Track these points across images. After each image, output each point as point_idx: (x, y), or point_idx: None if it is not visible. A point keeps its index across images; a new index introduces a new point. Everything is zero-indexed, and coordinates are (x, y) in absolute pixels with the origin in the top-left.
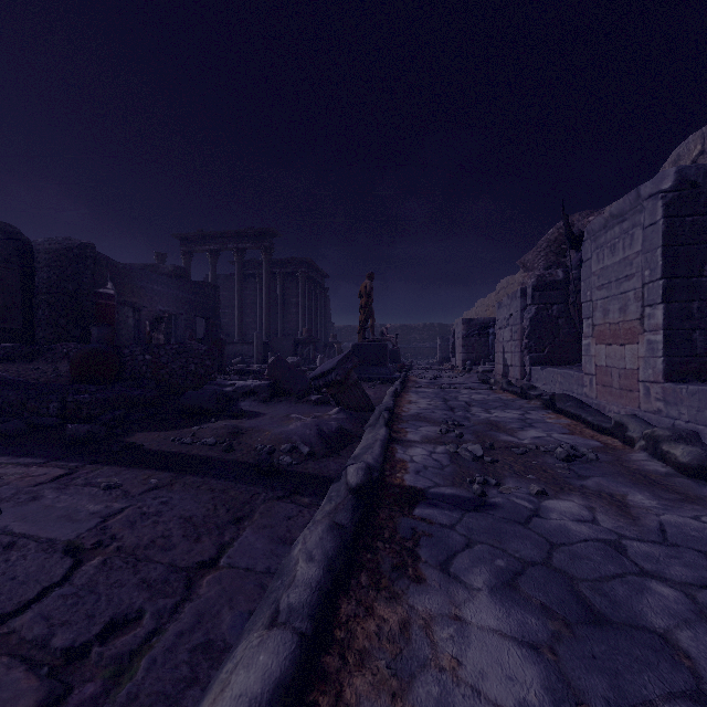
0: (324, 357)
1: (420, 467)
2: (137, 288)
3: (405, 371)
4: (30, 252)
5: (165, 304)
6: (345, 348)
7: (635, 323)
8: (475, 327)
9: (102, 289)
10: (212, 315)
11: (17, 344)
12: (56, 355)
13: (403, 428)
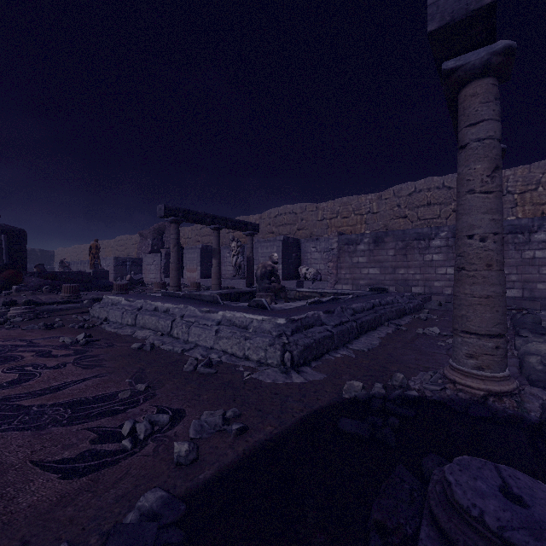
0: None
1: None
2: None
3: None
4: None
5: None
6: None
7: (196, 269)
8: (120, 261)
9: None
10: None
11: None
12: None
13: None
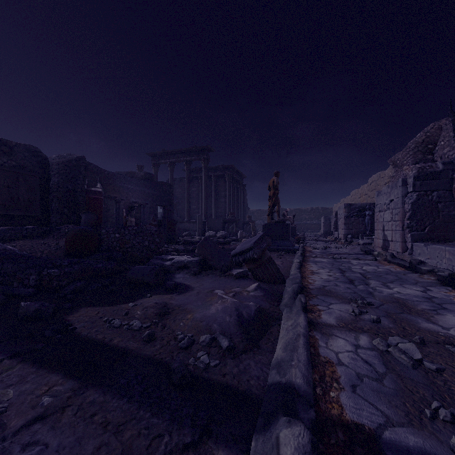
0: (242, 232)
1: (353, 377)
2: (117, 187)
3: (302, 243)
4: (47, 164)
5: (136, 197)
6: (256, 224)
7: None
8: (354, 210)
9: (93, 188)
10: (168, 204)
11: (35, 226)
12: (61, 233)
13: (315, 304)
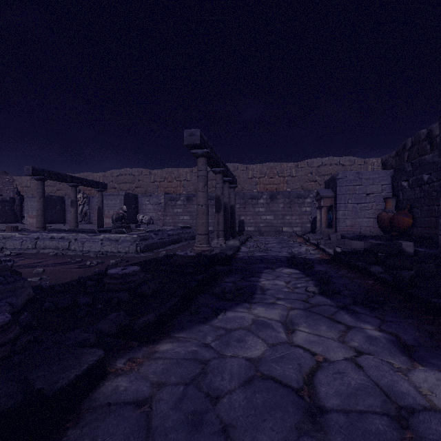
0: None
1: None
2: None
3: None
4: None
5: None
6: None
7: None
8: None
9: None
10: None
11: None
12: None
13: None
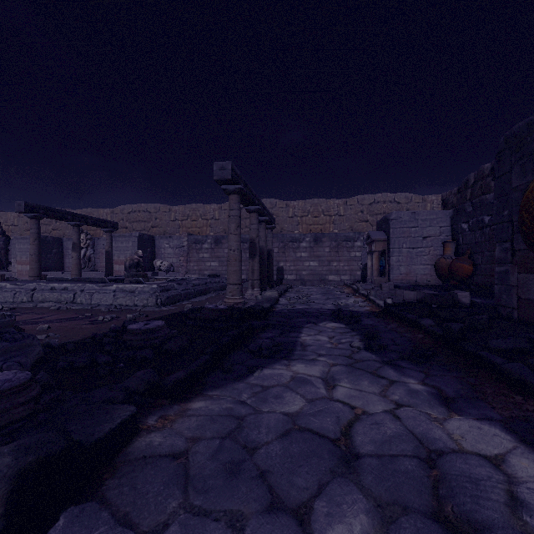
0: None
1: None
2: None
3: None
4: None
5: None
6: None
7: None
8: None
9: None
10: None
11: None
12: None
13: None
